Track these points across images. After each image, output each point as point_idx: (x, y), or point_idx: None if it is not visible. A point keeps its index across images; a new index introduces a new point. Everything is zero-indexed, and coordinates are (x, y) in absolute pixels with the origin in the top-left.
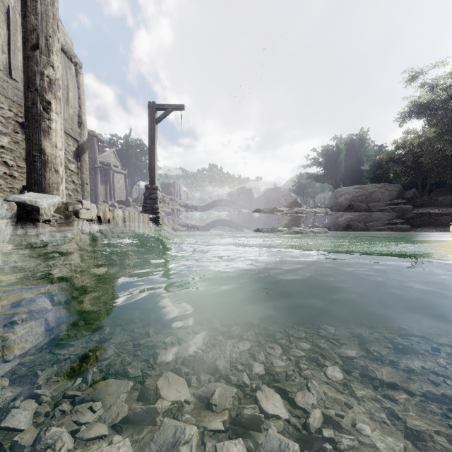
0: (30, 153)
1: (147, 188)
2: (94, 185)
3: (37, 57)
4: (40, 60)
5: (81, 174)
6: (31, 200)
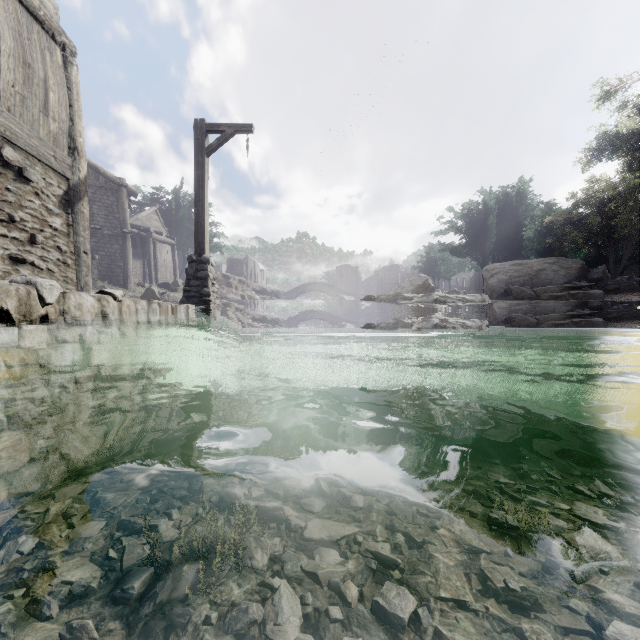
0: None
1: (192, 261)
2: (123, 260)
3: None
4: None
5: (75, 236)
6: None
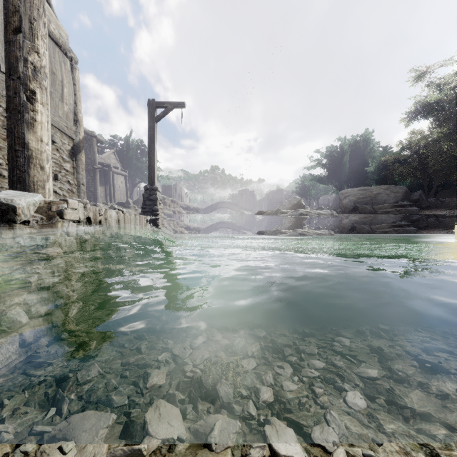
0: (12, 147)
1: (147, 189)
2: (94, 186)
3: (19, 41)
4: (23, 45)
5: (77, 174)
6: (6, 199)
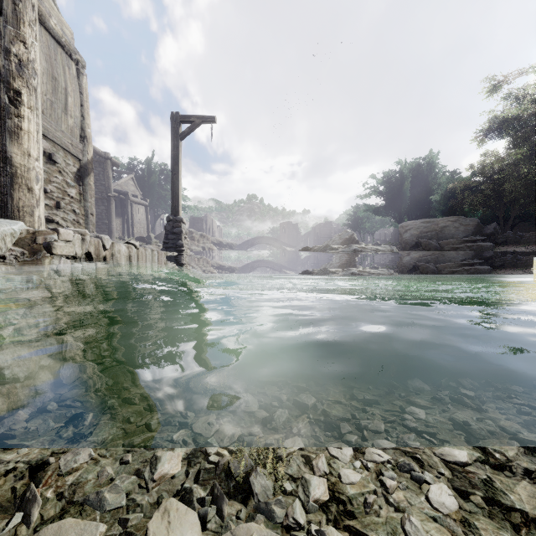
0: None
1: (169, 221)
2: (108, 218)
3: None
4: (4, 31)
5: (84, 202)
6: None
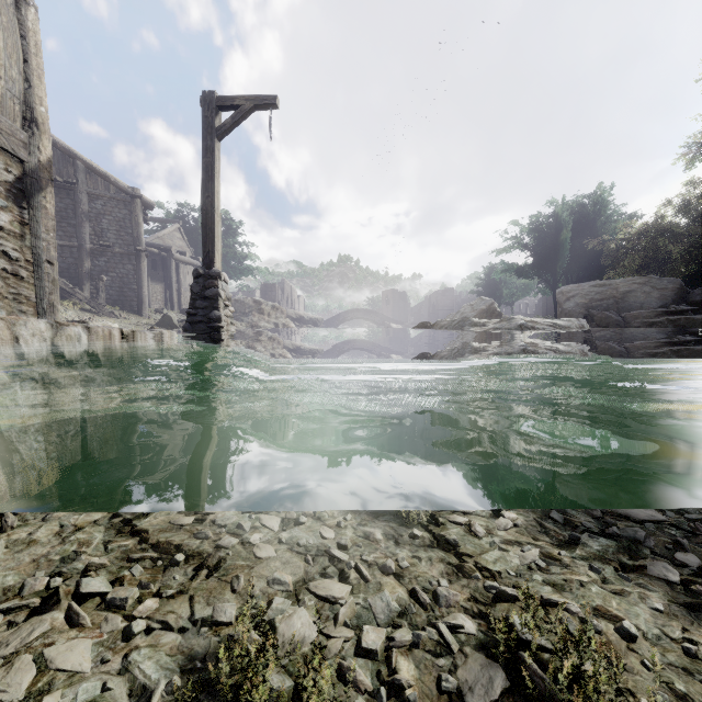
0: None
1: (198, 276)
2: (137, 282)
3: None
4: None
5: (33, 239)
6: None
